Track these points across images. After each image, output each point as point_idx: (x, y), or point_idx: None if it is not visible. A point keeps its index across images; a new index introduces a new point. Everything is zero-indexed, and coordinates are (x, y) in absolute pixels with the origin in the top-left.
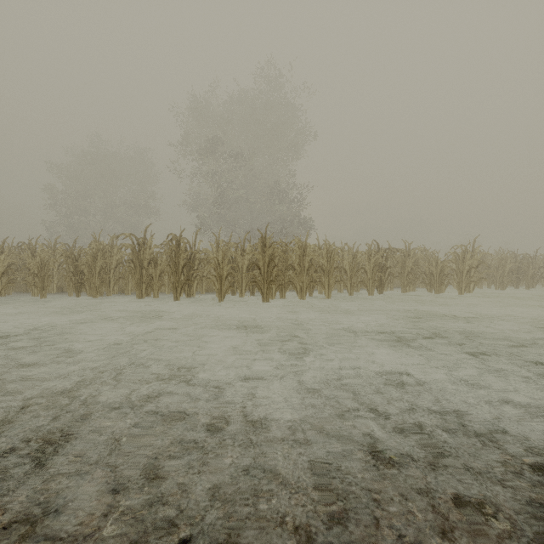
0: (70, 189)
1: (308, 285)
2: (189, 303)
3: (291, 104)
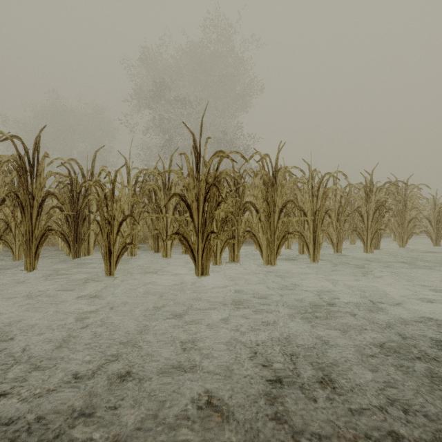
0: (29, 142)
1: (281, 238)
2: (43, 278)
3: (238, 56)
